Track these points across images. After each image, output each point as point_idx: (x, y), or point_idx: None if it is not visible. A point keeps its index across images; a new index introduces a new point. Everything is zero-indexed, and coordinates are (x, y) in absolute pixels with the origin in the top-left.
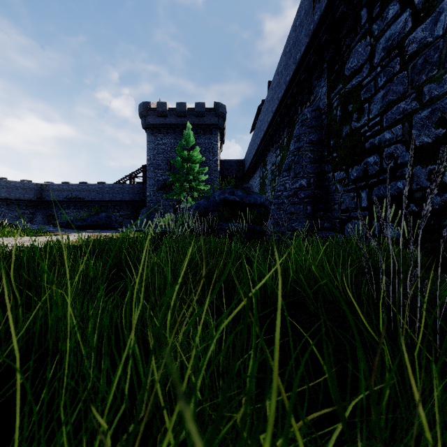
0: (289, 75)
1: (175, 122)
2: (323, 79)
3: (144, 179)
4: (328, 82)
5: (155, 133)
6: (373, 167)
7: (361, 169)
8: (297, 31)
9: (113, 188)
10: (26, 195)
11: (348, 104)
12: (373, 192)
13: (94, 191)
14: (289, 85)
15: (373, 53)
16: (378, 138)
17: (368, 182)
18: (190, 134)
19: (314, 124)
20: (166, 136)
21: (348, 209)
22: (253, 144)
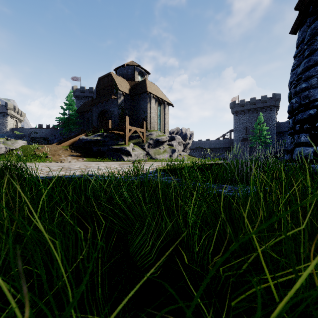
0: None
1: (249, 108)
2: None
3: (230, 136)
4: None
5: (238, 115)
6: None
7: None
8: None
9: (215, 142)
10: None
11: None
12: None
13: (207, 143)
14: None
15: None
16: None
17: None
18: (260, 117)
19: None
20: (244, 115)
21: None
22: None
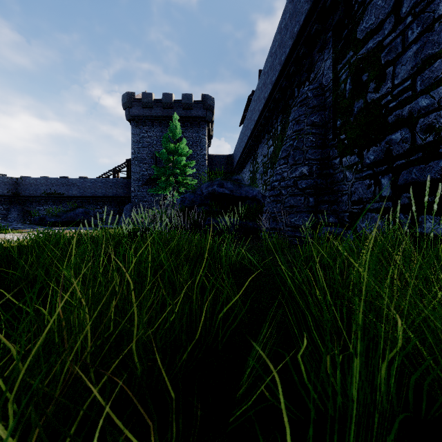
0: (285, 53)
1: (161, 114)
2: (326, 52)
3: (128, 173)
4: (334, 52)
5: (140, 125)
6: (400, 146)
7: (381, 150)
8: (294, 1)
9: (95, 183)
10: None
11: (362, 73)
12: (400, 177)
13: (75, 185)
14: (285, 64)
15: (400, 1)
16: (408, 108)
17: (392, 165)
18: (176, 125)
19: (316, 103)
20: (152, 129)
21: (361, 200)
22: (243, 137)
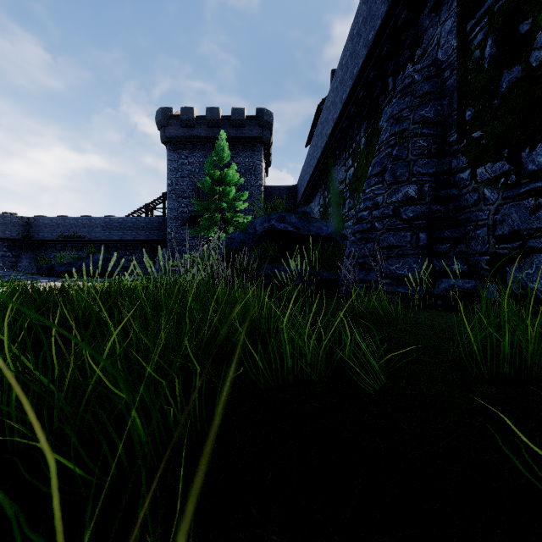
0: (374, 27)
1: (205, 134)
2: (444, 8)
3: (165, 211)
4: (459, 5)
5: (178, 149)
6: None
7: None
8: None
9: (123, 224)
10: (7, 232)
11: (520, 21)
12: None
13: (98, 226)
14: (374, 44)
15: None
16: None
17: None
18: (223, 146)
19: (428, 89)
20: (193, 153)
21: (517, 234)
22: (311, 161)
